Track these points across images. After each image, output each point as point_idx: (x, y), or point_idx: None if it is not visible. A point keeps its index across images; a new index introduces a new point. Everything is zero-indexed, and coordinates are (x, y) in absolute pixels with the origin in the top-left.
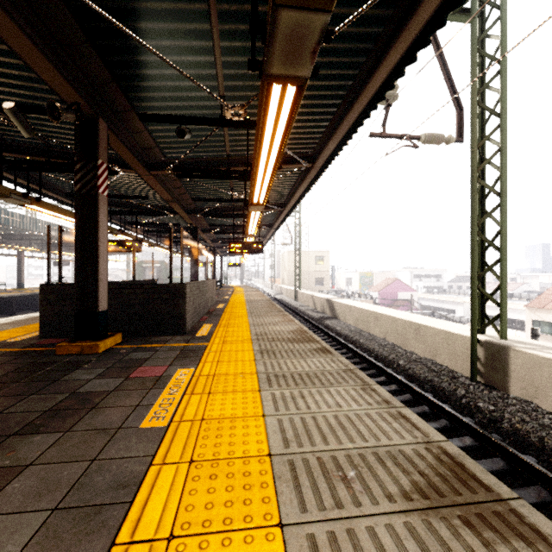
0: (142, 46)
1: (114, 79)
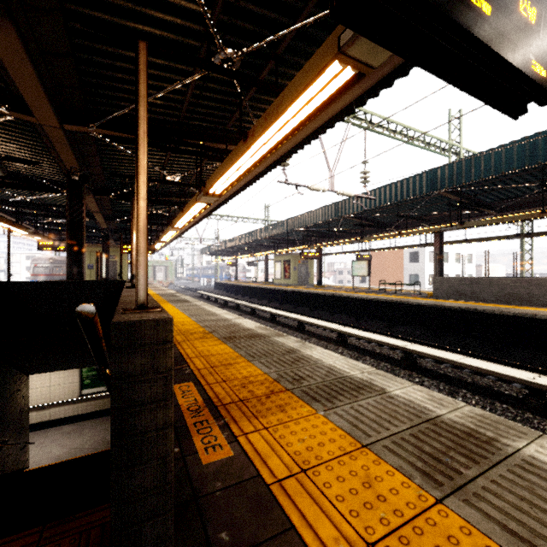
0: (30, 177)
1: (55, 161)
